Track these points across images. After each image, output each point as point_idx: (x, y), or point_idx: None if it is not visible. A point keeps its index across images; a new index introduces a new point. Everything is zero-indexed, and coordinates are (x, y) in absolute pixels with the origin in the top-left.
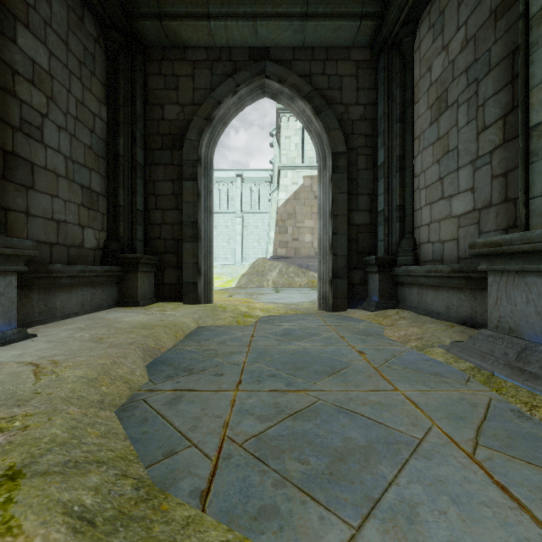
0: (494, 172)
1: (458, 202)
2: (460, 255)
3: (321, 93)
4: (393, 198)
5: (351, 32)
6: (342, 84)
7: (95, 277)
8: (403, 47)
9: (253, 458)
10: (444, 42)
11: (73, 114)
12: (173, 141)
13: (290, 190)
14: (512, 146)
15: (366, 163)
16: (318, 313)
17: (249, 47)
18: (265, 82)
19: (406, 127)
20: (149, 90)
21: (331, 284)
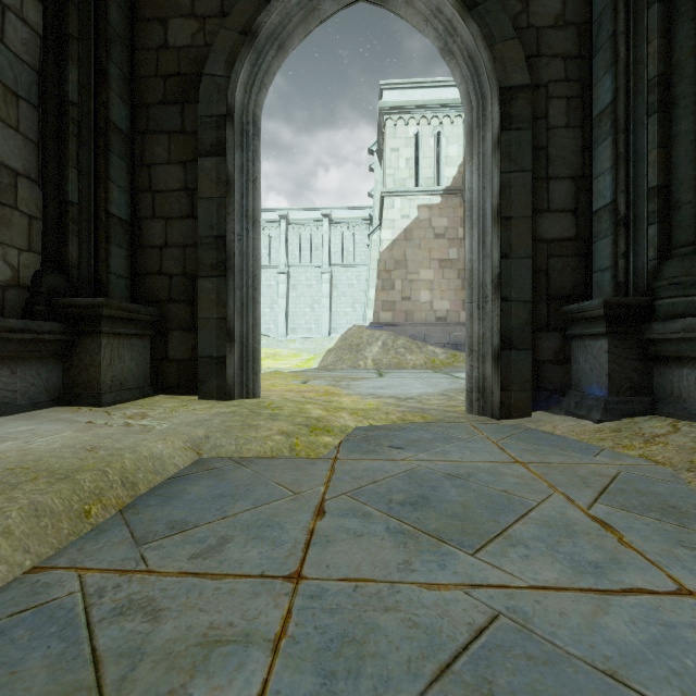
0: None
1: None
2: None
3: None
4: (638, 174)
5: None
6: None
7: None
8: None
9: None
10: None
11: None
12: (184, 88)
13: (399, 227)
14: None
15: (566, 113)
16: (471, 422)
17: None
18: None
19: (677, 8)
20: None
21: (497, 360)
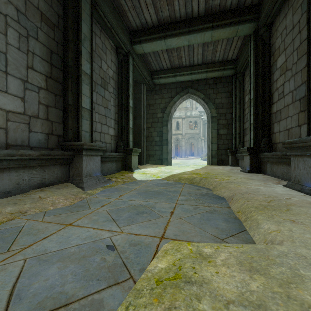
0: (41, 100)
1: (6, 100)
2: (10, 142)
3: None
4: None
5: None
6: None
7: None
8: None
9: (178, 184)
10: None
11: None
12: None
13: None
14: (51, 96)
15: None
16: None
17: None
18: None
19: None
20: None
21: None
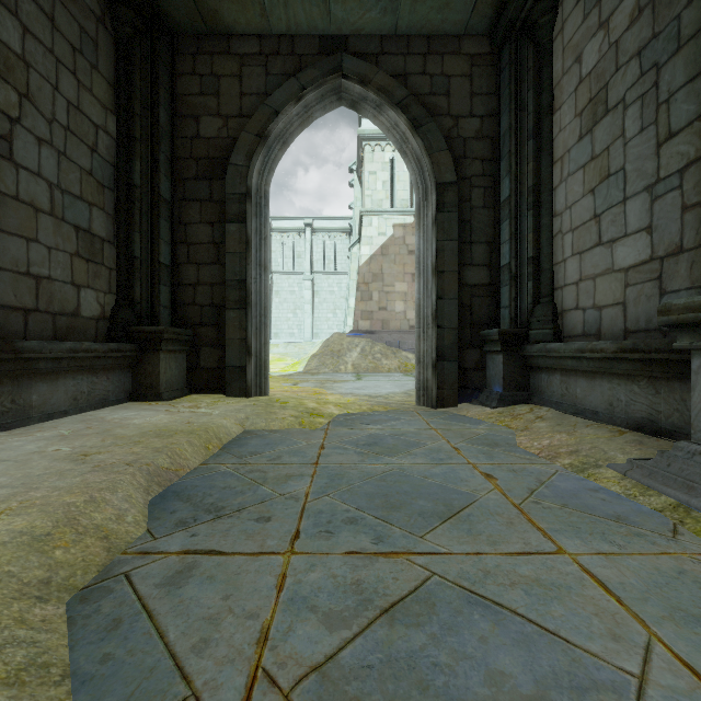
0: (686, 200)
1: (625, 249)
2: (628, 326)
3: (420, 100)
4: (523, 247)
5: (464, 12)
6: (450, 87)
7: (94, 359)
8: (538, 32)
9: None
10: (601, 17)
11: (62, 123)
12: (212, 168)
13: (376, 244)
14: None
15: (483, 198)
16: (417, 410)
17: (319, 36)
18: (342, 84)
19: (543, 145)
20: (178, 95)
21: (435, 368)
